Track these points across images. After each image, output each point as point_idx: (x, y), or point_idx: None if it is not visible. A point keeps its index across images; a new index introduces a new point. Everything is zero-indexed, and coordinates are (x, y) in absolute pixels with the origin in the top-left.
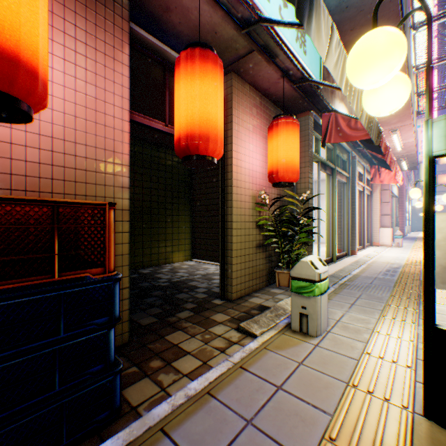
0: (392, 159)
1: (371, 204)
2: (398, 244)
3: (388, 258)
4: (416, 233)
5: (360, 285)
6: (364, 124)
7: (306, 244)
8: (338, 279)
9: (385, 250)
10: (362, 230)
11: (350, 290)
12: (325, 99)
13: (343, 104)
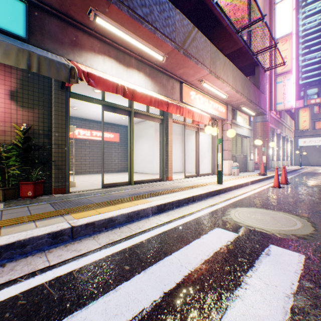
0: (161, 101)
1: (214, 142)
2: (234, 173)
3: (188, 183)
4: (293, 166)
5: (76, 201)
6: (13, 62)
7: (34, 167)
8: (78, 196)
9: (212, 177)
10: (198, 161)
11: (51, 204)
12: (57, 50)
13: (107, 56)
